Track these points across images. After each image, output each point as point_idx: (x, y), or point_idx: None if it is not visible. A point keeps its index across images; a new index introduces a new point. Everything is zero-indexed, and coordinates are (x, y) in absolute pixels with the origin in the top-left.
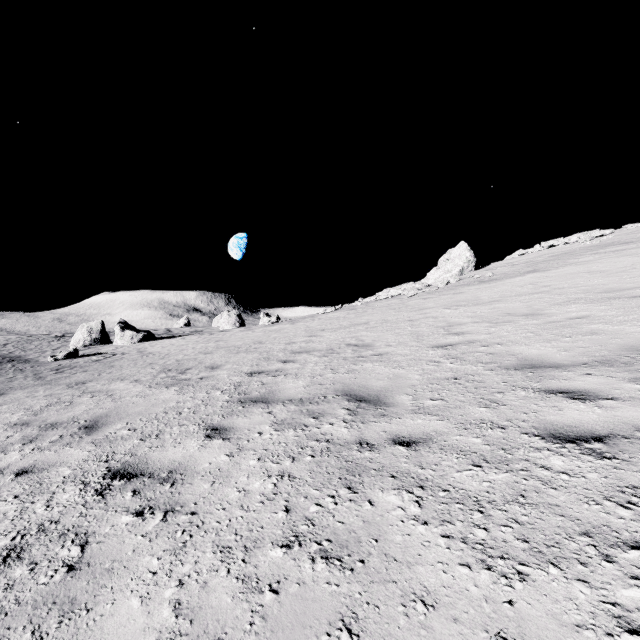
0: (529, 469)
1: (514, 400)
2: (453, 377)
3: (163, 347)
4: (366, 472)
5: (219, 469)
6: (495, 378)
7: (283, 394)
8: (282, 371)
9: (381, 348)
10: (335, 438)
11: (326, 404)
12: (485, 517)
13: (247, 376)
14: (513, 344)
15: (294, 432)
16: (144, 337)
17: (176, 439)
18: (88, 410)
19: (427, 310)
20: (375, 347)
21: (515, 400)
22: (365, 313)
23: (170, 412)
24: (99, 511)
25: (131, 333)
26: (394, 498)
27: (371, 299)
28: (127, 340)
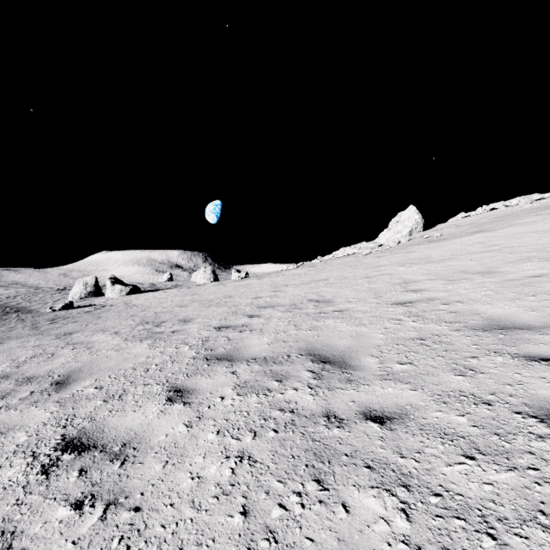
0: (538, 467)
1: (492, 367)
2: (418, 337)
3: (146, 300)
4: (336, 458)
5: (175, 444)
6: (464, 340)
7: (247, 351)
8: (248, 326)
9: (341, 304)
10: (300, 408)
11: (290, 365)
12: (500, 547)
13: (215, 331)
14: (475, 302)
15: (257, 398)
16: (131, 290)
17: (138, 401)
18: (65, 363)
19: (382, 267)
20: (335, 303)
21: (493, 367)
22: (324, 270)
23: (138, 368)
24: (37, 498)
25: (120, 287)
26: (374, 502)
27: (329, 257)
28: (117, 293)
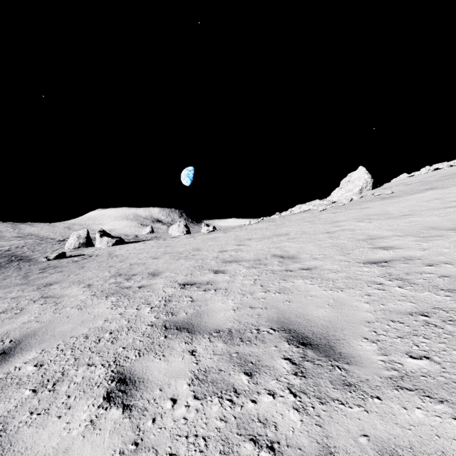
0: None
1: None
2: (418, 311)
3: (127, 250)
4: None
5: None
6: None
7: (211, 319)
8: (212, 284)
9: (307, 261)
10: (283, 440)
11: (260, 345)
12: None
13: (179, 288)
14: None
15: (219, 406)
16: (116, 242)
17: (70, 397)
18: (25, 323)
19: (341, 223)
20: (301, 259)
21: None
22: (284, 225)
23: (90, 337)
24: None
25: (107, 239)
26: None
27: (286, 213)
28: (104, 244)
